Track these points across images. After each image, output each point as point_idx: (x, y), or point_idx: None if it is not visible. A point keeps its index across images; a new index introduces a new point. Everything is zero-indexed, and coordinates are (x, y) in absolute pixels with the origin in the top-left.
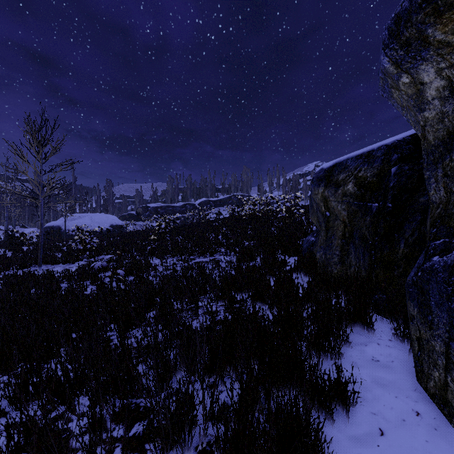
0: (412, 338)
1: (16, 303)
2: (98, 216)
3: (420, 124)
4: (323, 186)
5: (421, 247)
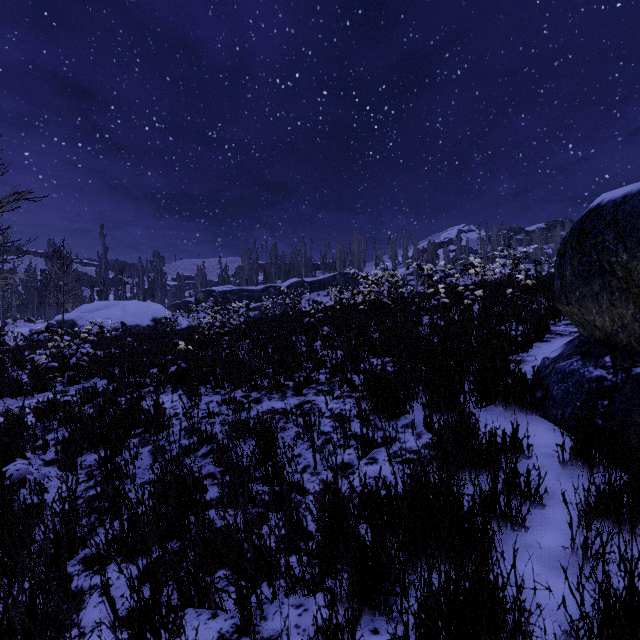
0: None
1: None
2: (134, 305)
3: None
4: None
5: None
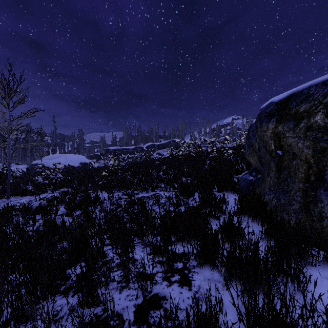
0: None
1: None
2: (71, 156)
3: None
4: (275, 121)
5: None
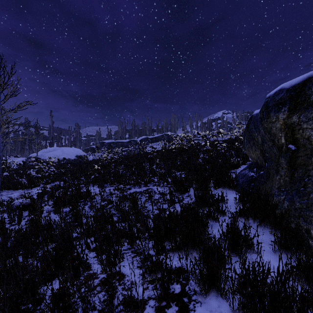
0: None
1: None
2: (67, 149)
3: None
4: (287, 111)
5: None
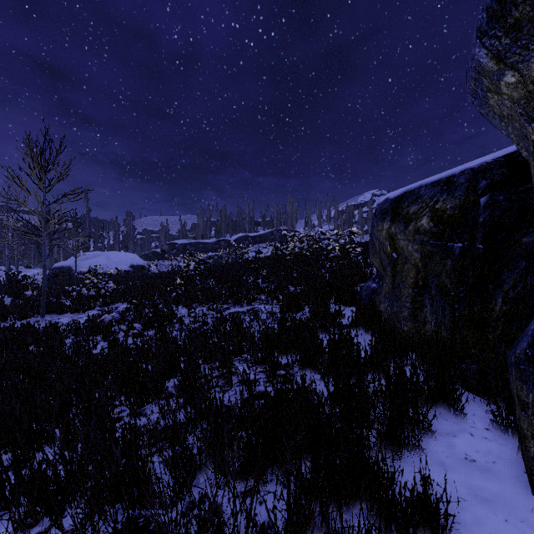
0: (525, 433)
1: (6, 367)
2: (116, 255)
3: (530, 139)
4: (389, 221)
5: (527, 303)
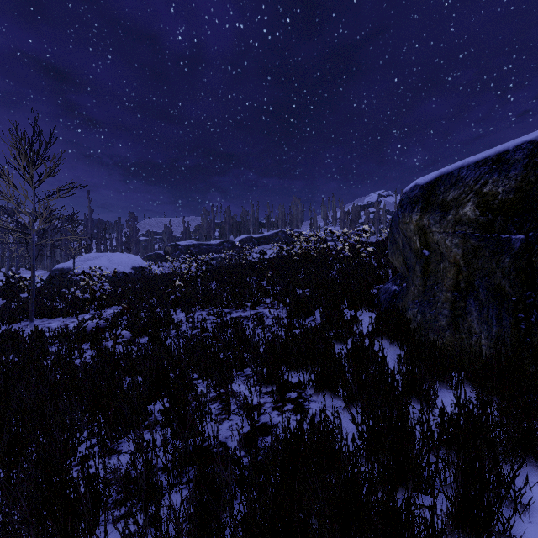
0: None
1: None
2: (117, 256)
3: None
4: (420, 211)
5: None
